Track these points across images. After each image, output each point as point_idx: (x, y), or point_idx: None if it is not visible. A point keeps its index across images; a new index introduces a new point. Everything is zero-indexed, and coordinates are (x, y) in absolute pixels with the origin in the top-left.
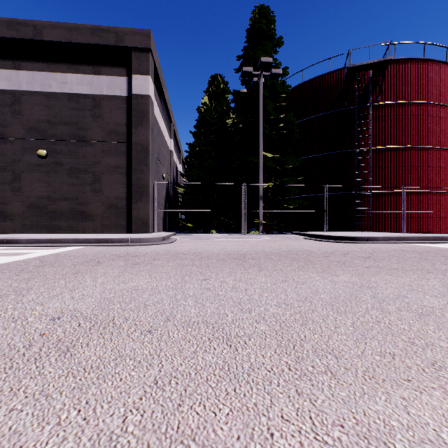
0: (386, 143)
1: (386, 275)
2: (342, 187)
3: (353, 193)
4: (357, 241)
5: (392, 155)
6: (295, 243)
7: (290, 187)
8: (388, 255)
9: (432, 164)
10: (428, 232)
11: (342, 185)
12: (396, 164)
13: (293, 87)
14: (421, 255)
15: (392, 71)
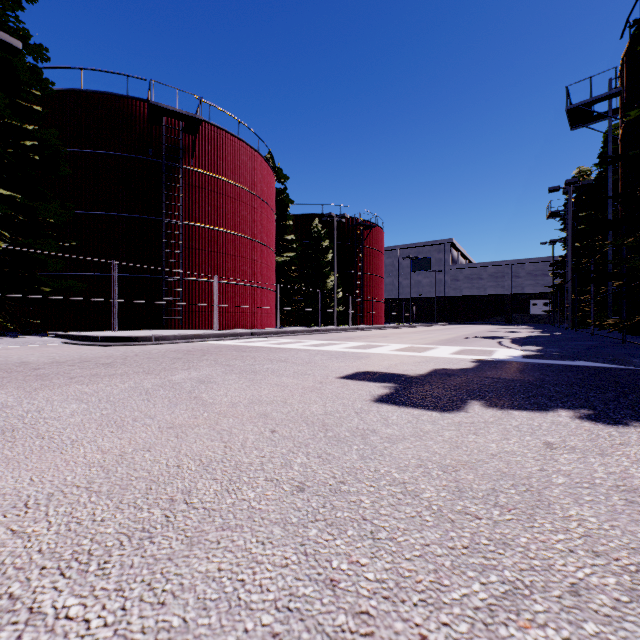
0: (200, 220)
1: (79, 385)
2: (146, 267)
3: (161, 278)
4: (138, 343)
5: (207, 237)
6: (25, 351)
7: (43, 255)
8: (146, 357)
9: (247, 255)
10: (242, 328)
11: (146, 265)
12: (212, 249)
13: (65, 89)
14: (183, 355)
15: (207, 136)
